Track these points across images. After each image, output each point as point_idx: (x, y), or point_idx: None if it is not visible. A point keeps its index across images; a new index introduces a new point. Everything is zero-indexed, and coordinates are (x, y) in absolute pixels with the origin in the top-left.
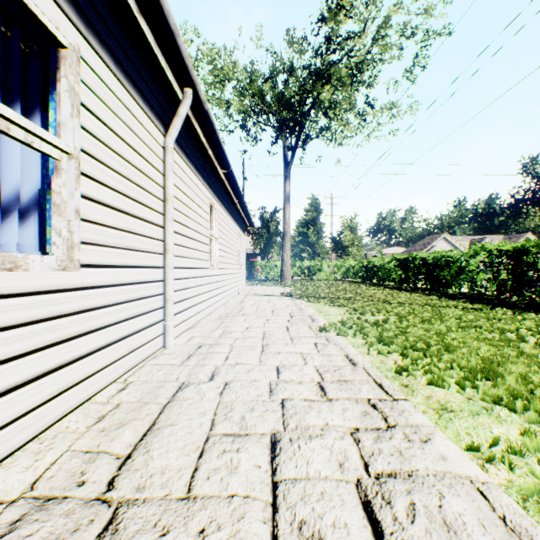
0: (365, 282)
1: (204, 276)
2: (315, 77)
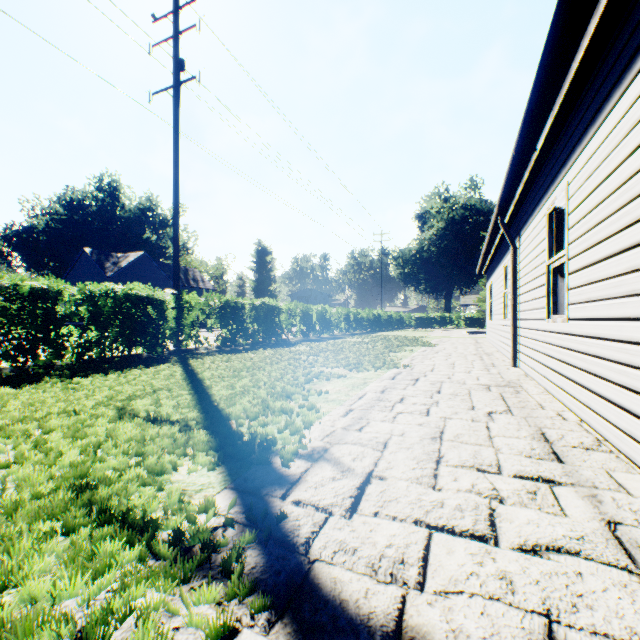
0: None
1: (540, 330)
2: None
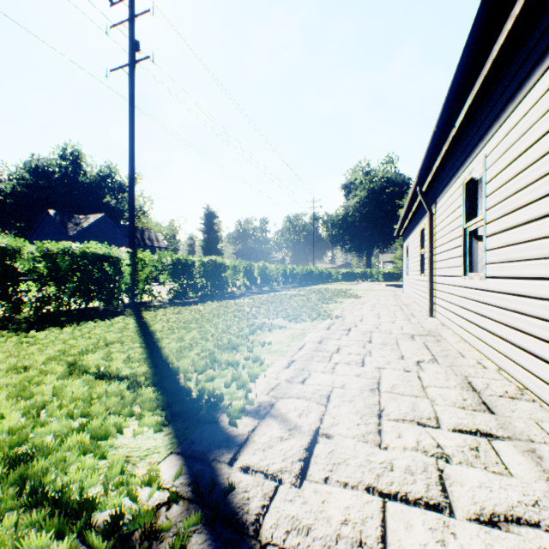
0: None
1: (457, 285)
2: None
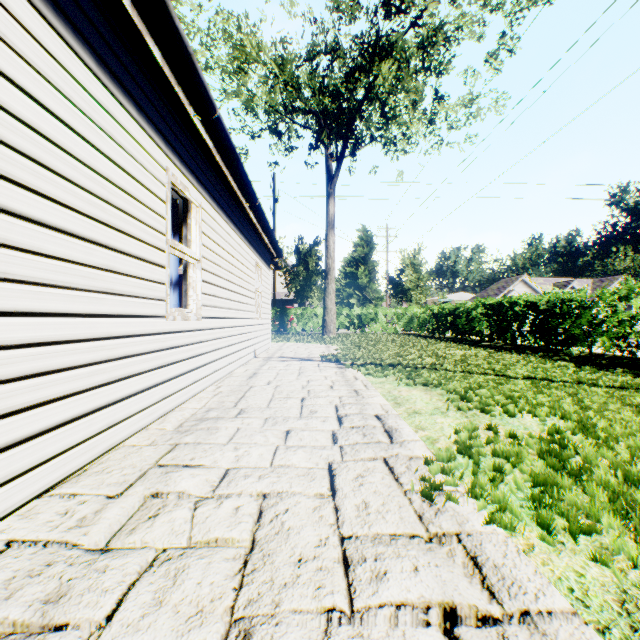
0: (436, 336)
1: (146, 333)
2: (370, 56)
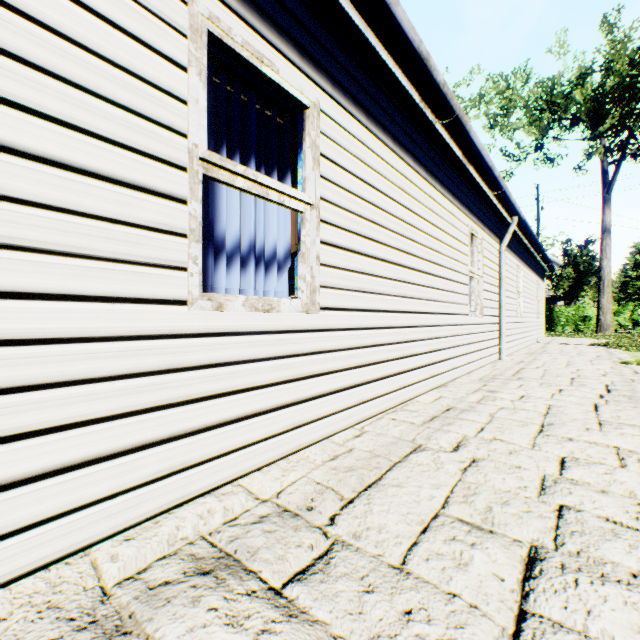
0: None
1: (513, 322)
2: None
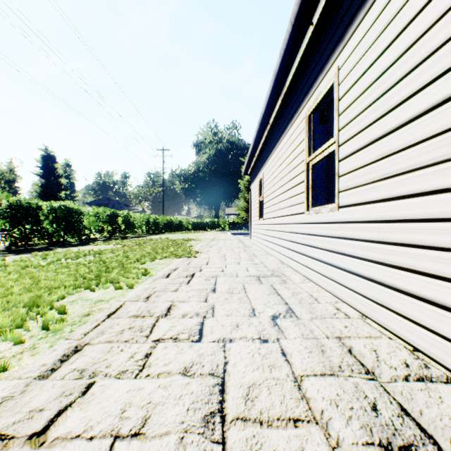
0: None
1: None
2: None
